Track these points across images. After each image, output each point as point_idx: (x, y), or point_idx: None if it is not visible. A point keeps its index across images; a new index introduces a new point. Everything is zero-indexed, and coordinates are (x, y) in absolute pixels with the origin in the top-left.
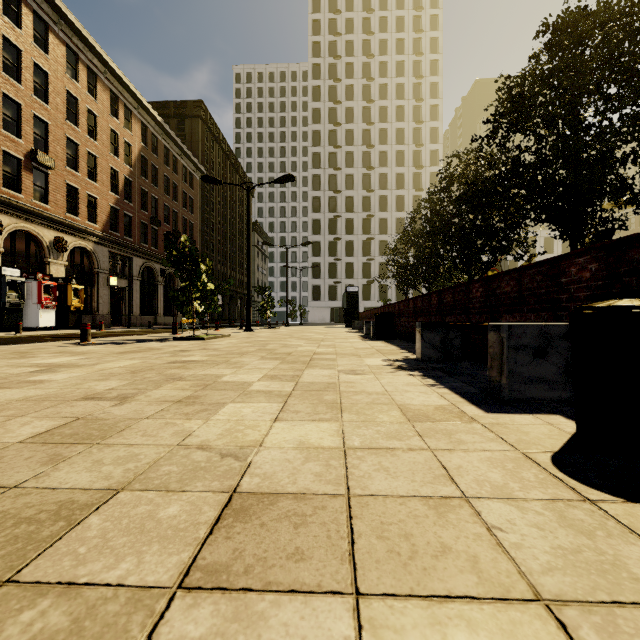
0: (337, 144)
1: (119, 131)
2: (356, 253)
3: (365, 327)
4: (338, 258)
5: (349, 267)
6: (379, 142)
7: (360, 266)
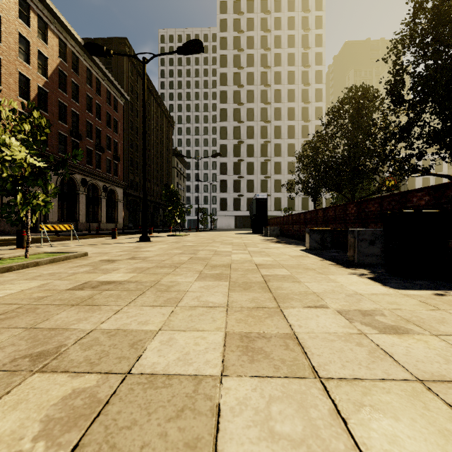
0: (240, 84)
1: (31, 39)
2: (256, 172)
3: (309, 238)
4: (241, 176)
5: (250, 183)
6: (274, 82)
7: (259, 182)
